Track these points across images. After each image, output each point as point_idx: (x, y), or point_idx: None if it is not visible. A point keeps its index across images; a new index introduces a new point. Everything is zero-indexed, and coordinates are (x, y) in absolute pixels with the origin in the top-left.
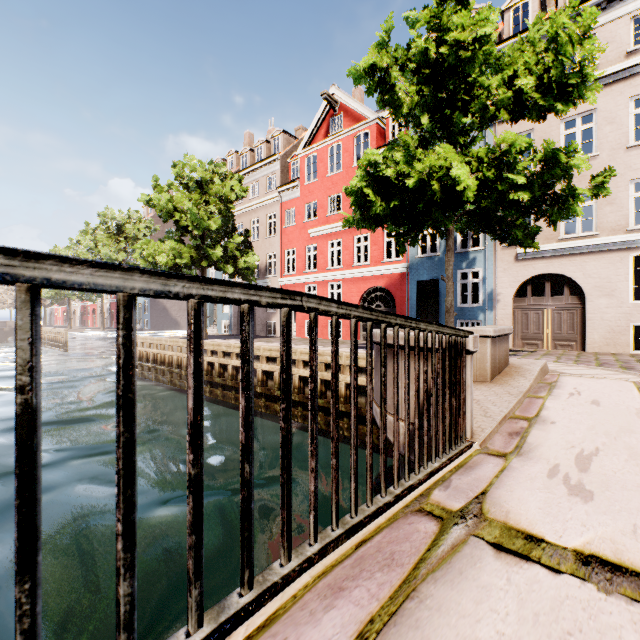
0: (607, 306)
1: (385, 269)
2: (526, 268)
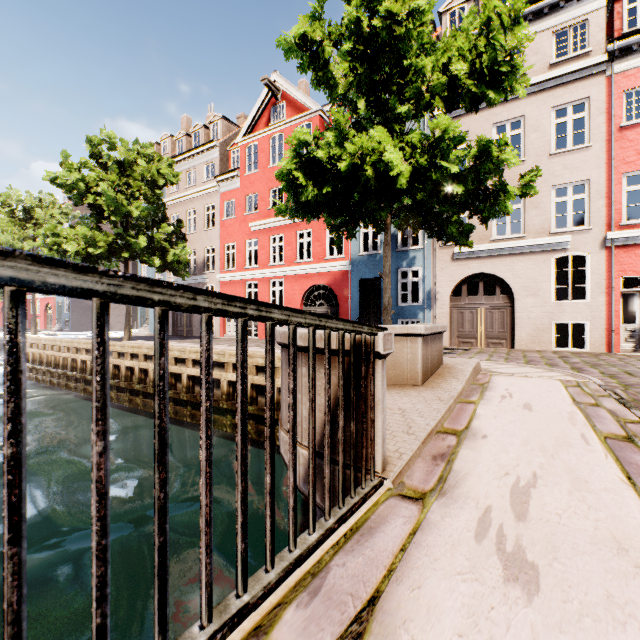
0: (533, 305)
1: (328, 266)
2: (462, 268)
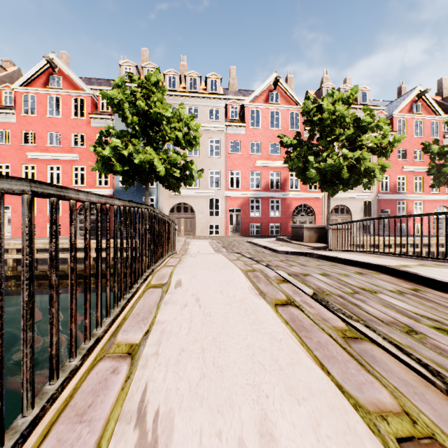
0: (202, 217)
1: (98, 191)
2: (174, 199)
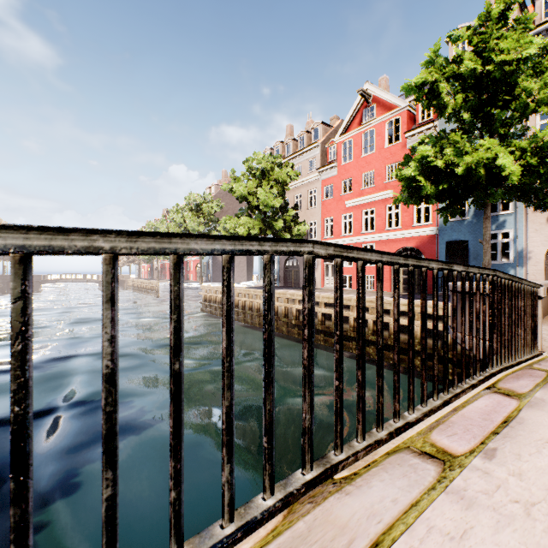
0: None
1: (415, 232)
2: None
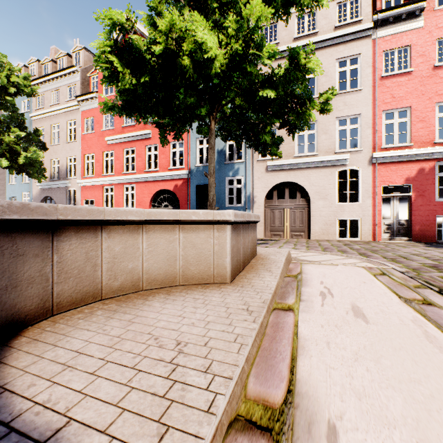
0: (323, 206)
1: (171, 174)
2: (273, 177)
